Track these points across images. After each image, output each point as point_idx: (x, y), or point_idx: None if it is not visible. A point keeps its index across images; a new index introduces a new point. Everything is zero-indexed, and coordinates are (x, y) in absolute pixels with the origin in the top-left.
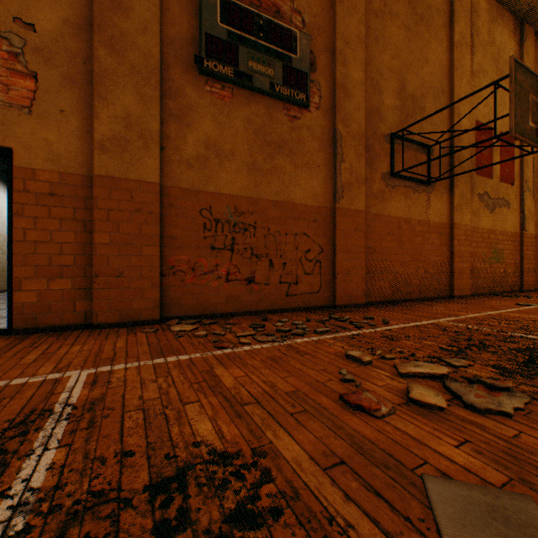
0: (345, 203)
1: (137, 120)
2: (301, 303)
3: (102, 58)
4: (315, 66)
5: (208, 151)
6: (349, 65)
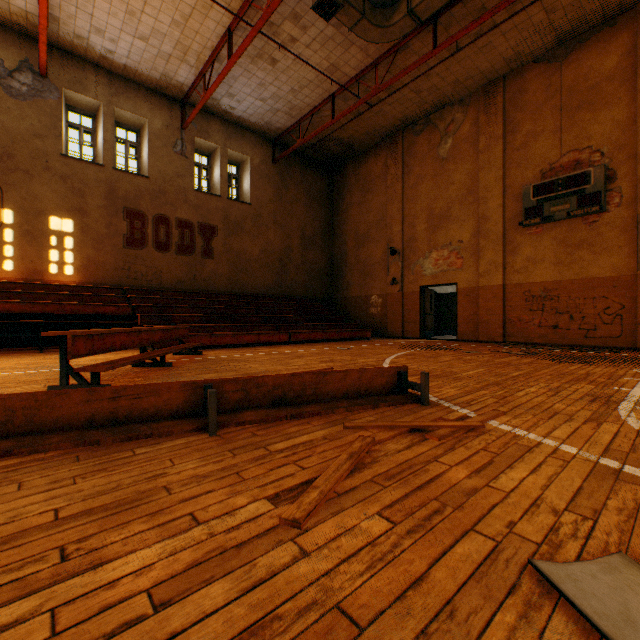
0: None
1: (493, 261)
2: (598, 343)
3: (480, 243)
4: (614, 178)
5: (527, 263)
6: None
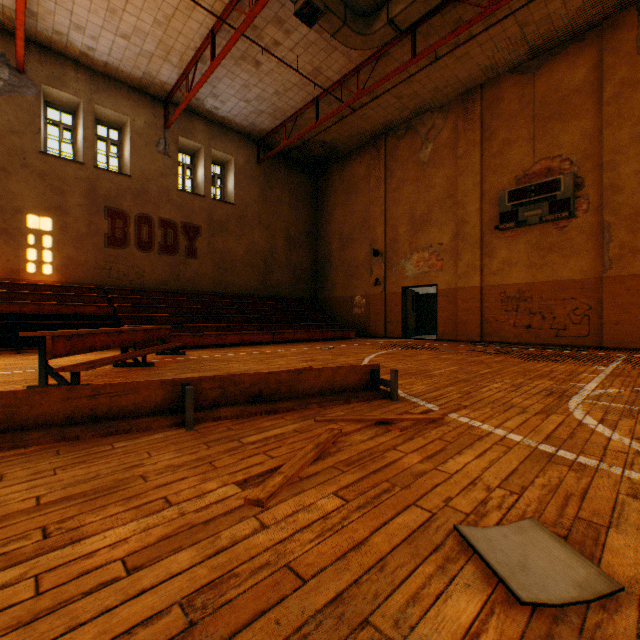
0: (613, 272)
1: (471, 263)
2: (568, 342)
3: (459, 245)
4: (582, 185)
5: (503, 265)
6: (618, 167)
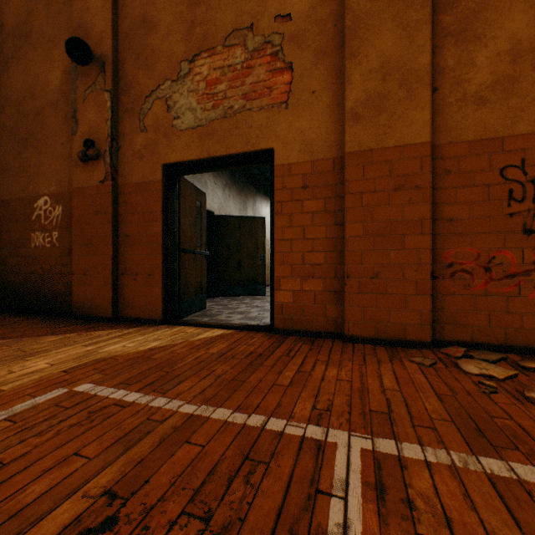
0: None
1: (396, 64)
2: None
3: (353, 6)
4: None
5: (515, 66)
6: None
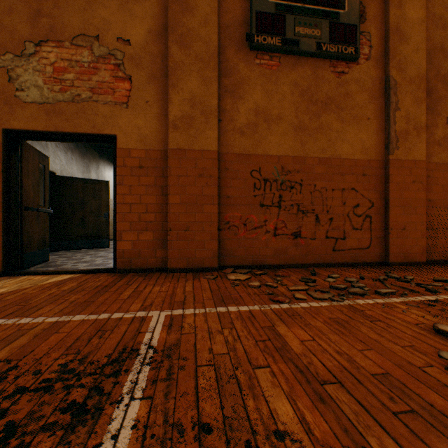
0: (399, 153)
1: (200, 100)
2: (348, 259)
3: (174, 54)
4: (364, 17)
5: (257, 118)
6: (405, 5)
